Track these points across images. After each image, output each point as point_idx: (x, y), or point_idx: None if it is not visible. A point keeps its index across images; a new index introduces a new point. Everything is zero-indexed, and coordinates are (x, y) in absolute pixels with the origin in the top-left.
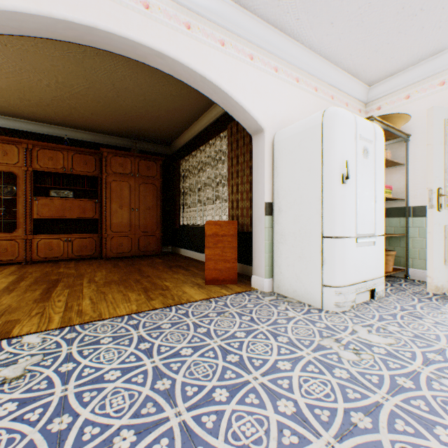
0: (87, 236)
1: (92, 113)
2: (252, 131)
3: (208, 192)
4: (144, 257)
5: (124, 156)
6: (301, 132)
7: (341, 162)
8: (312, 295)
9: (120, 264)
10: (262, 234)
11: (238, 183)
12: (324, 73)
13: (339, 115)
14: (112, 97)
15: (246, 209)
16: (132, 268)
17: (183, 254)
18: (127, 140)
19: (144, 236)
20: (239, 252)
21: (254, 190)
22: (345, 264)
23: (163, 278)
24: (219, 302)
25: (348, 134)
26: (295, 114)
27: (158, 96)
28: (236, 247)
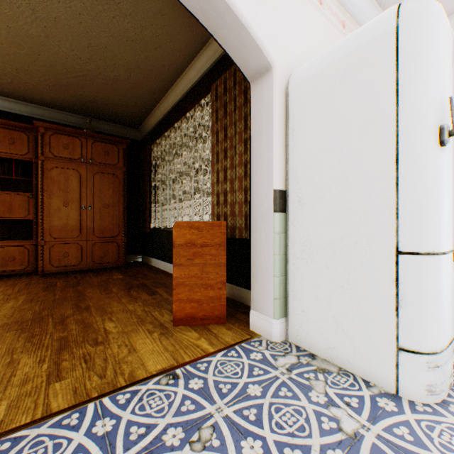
0: (16, 244)
1: (15, 67)
2: (251, 73)
3: (186, 184)
4: (101, 270)
5: (70, 135)
6: (346, 57)
7: (438, 102)
8: (372, 364)
9: (57, 283)
10: (269, 244)
11: (226, 167)
12: (354, 3)
13: (435, 8)
14: (38, 37)
15: (239, 205)
16: (71, 291)
17: (155, 265)
18: (79, 117)
19: (101, 243)
20: (228, 267)
21: (254, 171)
22: (443, 306)
23: (108, 313)
24: (192, 382)
25: (446, 49)
26: (316, 53)
27: (109, 39)
28: (224, 264)
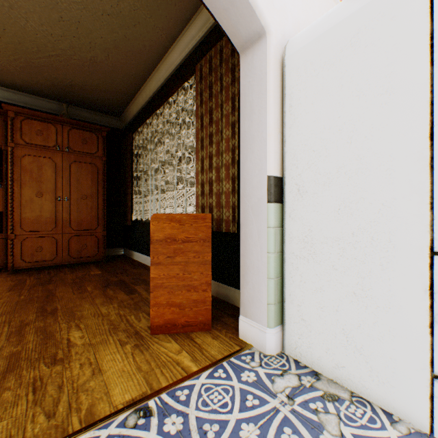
0: None
1: None
2: (241, 41)
3: (169, 174)
4: (78, 265)
5: (44, 120)
6: (359, 11)
7: None
8: (396, 392)
9: (27, 281)
10: (262, 240)
11: (212, 154)
12: None
13: None
14: (1, 7)
15: (226, 195)
16: (40, 291)
17: (137, 259)
18: (56, 103)
19: (78, 237)
20: (213, 263)
21: (244, 155)
22: None
23: (76, 319)
24: (169, 421)
25: None
26: None
27: (82, 12)
28: (209, 262)
